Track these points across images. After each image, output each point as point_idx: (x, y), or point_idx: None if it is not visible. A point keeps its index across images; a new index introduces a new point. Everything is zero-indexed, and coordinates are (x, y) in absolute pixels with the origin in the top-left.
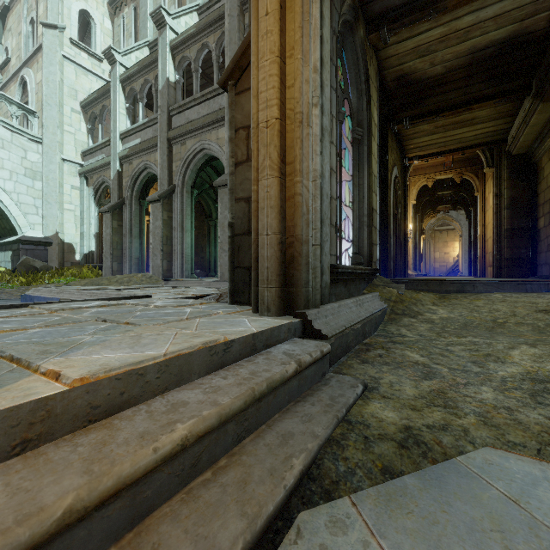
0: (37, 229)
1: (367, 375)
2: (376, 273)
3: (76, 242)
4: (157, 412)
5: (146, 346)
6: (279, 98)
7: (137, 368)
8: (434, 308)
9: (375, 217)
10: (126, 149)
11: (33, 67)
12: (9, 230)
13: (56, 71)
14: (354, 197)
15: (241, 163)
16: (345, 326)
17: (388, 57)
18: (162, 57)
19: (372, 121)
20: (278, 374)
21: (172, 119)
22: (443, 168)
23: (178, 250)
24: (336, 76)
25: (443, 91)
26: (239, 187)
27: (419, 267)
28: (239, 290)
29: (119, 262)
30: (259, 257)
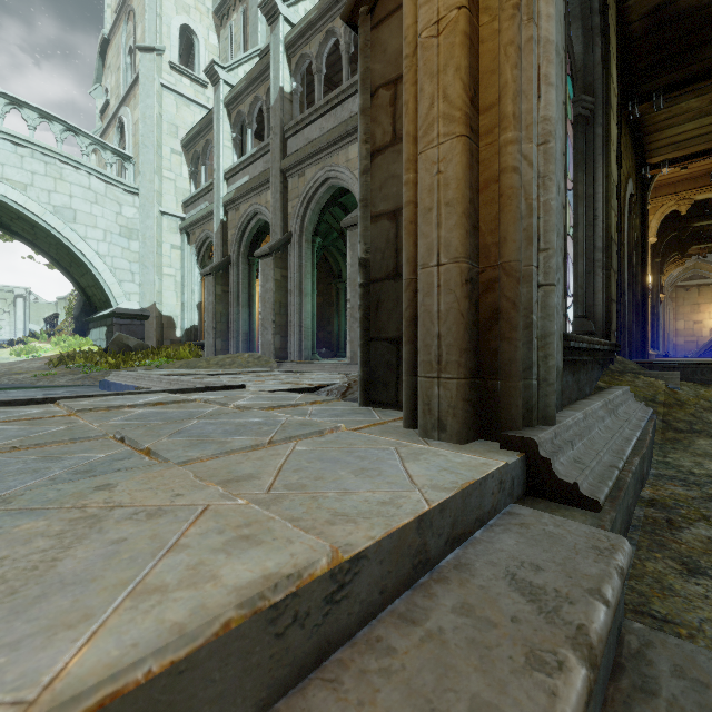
0: (133, 299)
1: None
2: (615, 351)
3: (177, 315)
4: None
5: (31, 610)
6: None
7: None
8: None
9: (613, 254)
10: (232, 192)
11: (131, 104)
12: (105, 302)
13: (153, 104)
14: (577, 218)
15: (381, 150)
16: (618, 468)
17: None
18: (275, 60)
19: (610, 84)
20: None
21: (287, 144)
22: (708, 180)
23: (295, 321)
24: None
25: None
26: (378, 194)
27: (656, 344)
28: (378, 381)
29: (224, 339)
30: (421, 313)
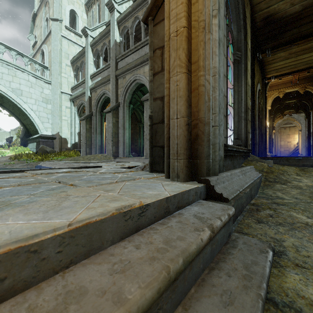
0: (48, 130)
1: (268, 236)
2: (250, 152)
3: (68, 137)
4: (40, 312)
5: (60, 211)
6: (186, 11)
7: (27, 244)
8: (298, 177)
9: (249, 114)
10: (93, 84)
11: (47, 43)
12: (35, 131)
13: (58, 44)
14: (235, 100)
15: (157, 73)
16: (239, 191)
17: (258, 2)
18: (112, 28)
19: (247, 47)
20: (194, 244)
21: (118, 64)
22: (290, 84)
23: (121, 140)
24: (226, 7)
25: (298, 25)
26: (156, 90)
27: (272, 151)
28: (156, 162)
29: (90, 148)
30: (171, 136)
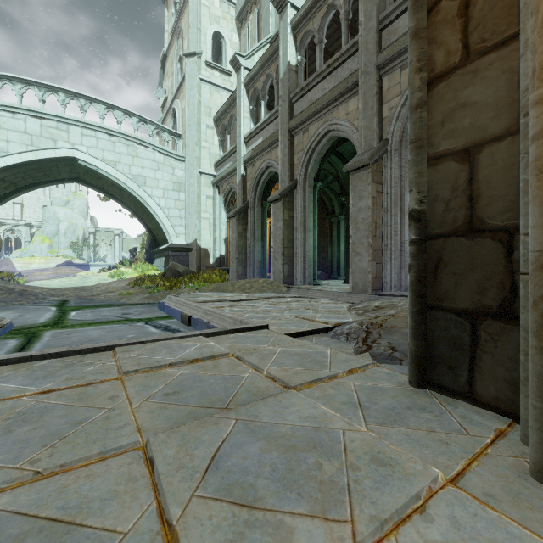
0: (181, 237)
1: None
2: None
3: (210, 247)
4: None
5: None
6: None
7: None
8: None
9: None
10: (249, 152)
11: (180, 97)
12: (164, 239)
13: (194, 94)
14: None
15: (443, 76)
16: None
17: None
18: (283, 41)
19: None
20: None
21: (293, 107)
22: None
23: (299, 253)
24: None
25: None
26: (438, 131)
27: None
28: (438, 360)
29: (244, 266)
30: None
